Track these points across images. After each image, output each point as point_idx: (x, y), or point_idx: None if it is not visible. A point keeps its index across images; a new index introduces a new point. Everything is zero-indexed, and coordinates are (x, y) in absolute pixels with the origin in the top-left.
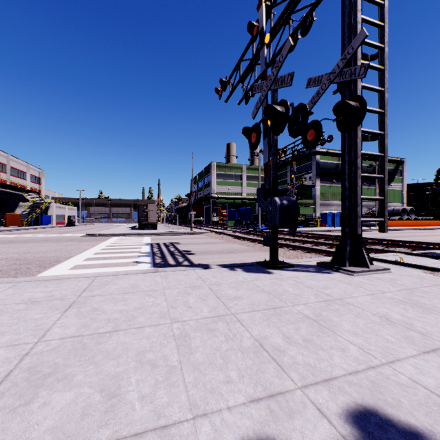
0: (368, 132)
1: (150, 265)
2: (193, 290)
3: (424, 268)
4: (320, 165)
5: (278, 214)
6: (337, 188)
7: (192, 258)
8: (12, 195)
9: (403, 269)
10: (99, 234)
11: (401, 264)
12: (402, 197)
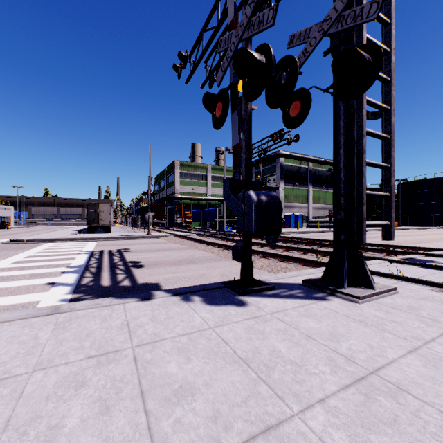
0: (374, 103)
1: (70, 288)
2: (97, 368)
3: (430, 284)
4: (283, 167)
5: (254, 216)
6: (299, 190)
7: (138, 273)
8: None
9: (406, 285)
10: (28, 240)
11: (399, 278)
12: None
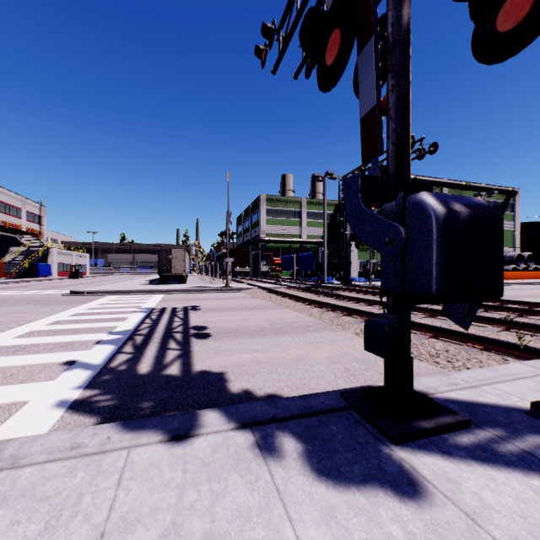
0: None
1: (88, 375)
2: None
3: None
4: None
5: (436, 253)
6: None
7: (197, 349)
8: (0, 238)
9: None
10: (88, 292)
11: None
12: (514, 240)
